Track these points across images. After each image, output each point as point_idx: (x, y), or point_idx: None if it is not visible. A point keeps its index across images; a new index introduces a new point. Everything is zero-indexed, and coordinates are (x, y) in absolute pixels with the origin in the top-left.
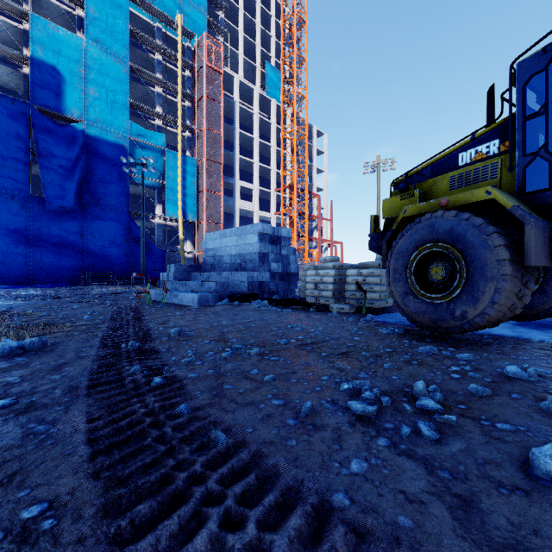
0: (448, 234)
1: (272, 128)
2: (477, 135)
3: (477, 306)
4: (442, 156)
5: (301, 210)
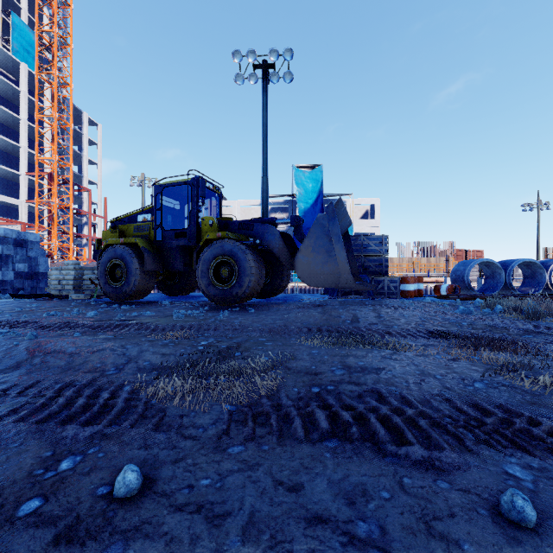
0: (121, 256)
1: (21, 97)
2: (144, 210)
3: (130, 287)
4: (132, 214)
5: (64, 204)
